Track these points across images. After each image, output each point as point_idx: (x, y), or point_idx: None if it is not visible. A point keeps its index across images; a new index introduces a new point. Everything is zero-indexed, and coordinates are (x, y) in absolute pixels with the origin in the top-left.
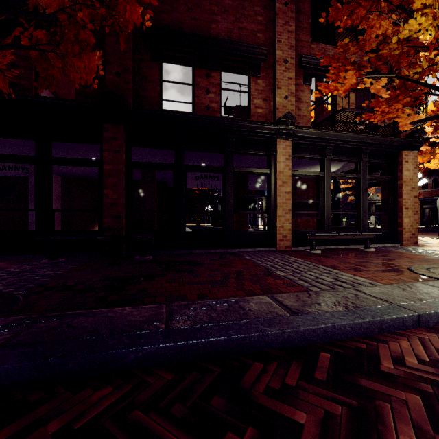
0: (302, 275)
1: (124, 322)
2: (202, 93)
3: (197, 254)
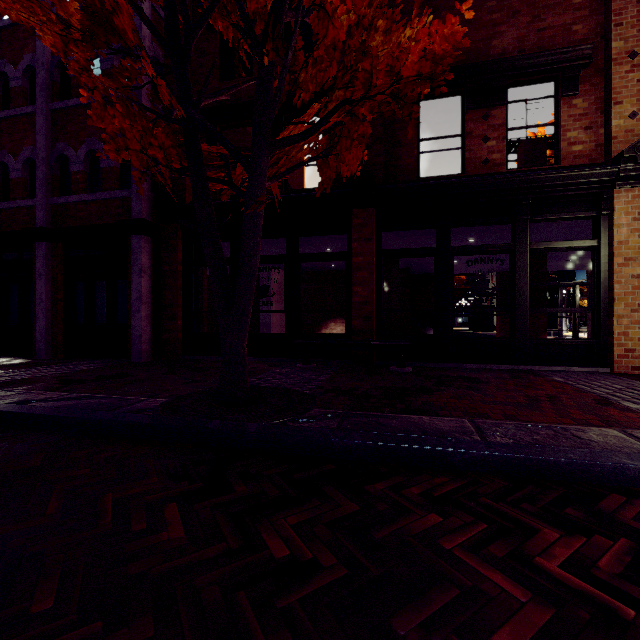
0: None
1: (431, 428)
2: (476, 144)
3: (470, 369)
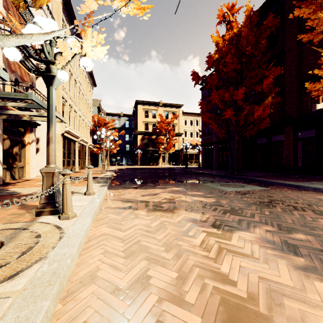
0: (319, 183)
1: (252, 178)
2: None
3: None
